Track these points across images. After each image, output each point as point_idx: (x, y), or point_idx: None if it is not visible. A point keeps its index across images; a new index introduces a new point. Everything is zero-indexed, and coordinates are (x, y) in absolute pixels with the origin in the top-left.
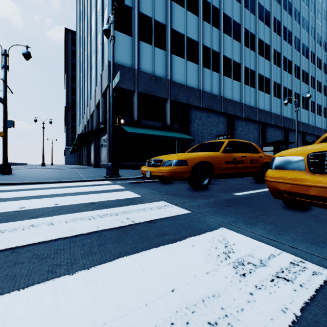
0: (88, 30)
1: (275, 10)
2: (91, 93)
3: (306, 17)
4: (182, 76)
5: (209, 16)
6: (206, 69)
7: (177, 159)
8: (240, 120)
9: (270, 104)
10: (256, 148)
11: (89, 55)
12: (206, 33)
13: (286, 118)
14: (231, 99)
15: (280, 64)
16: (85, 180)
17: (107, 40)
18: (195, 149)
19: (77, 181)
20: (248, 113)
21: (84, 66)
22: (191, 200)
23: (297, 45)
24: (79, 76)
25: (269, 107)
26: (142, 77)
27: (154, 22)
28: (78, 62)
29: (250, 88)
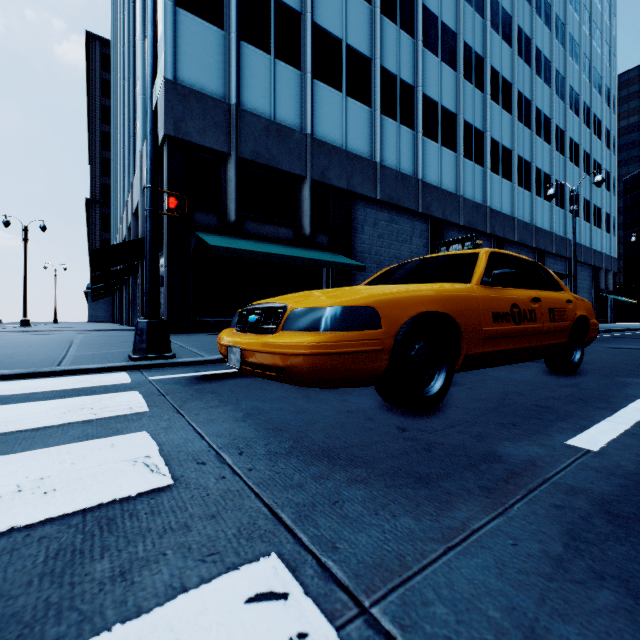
0: (130, 27)
1: (521, 13)
2: (135, 163)
3: (575, 34)
4: (336, 129)
5: (393, 6)
6: (388, 120)
7: (339, 304)
8: (455, 231)
9: (511, 201)
10: (554, 278)
11: (131, 80)
12: (387, 43)
13: (540, 231)
14: (437, 187)
15: (530, 121)
16: (50, 372)
17: (162, 31)
18: (387, 279)
19: (24, 376)
20: (471, 216)
21: (122, 108)
22: (431, 523)
23: (559, 87)
24: (116, 132)
25: (509, 207)
26: (247, 124)
27: (275, 4)
28: (114, 103)
29: (474, 166)
